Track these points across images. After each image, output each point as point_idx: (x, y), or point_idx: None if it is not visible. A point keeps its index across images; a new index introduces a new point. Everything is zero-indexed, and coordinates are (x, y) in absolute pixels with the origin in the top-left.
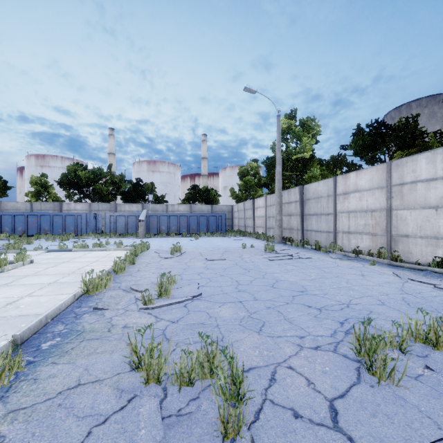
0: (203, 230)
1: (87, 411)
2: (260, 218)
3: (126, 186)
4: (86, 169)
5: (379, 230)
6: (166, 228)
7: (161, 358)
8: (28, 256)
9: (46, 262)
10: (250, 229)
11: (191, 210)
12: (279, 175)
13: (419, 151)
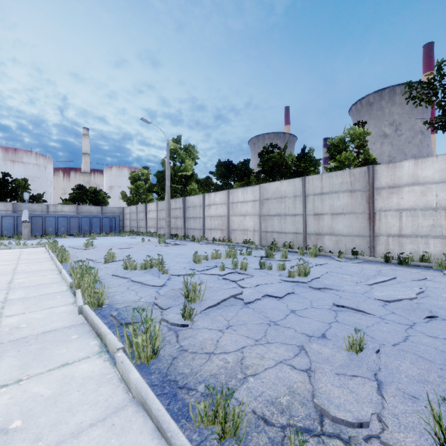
0: (97, 230)
1: (121, 272)
2: (152, 220)
3: None
4: None
5: (224, 227)
6: (53, 229)
7: (136, 263)
8: None
9: None
10: (143, 229)
11: (78, 211)
12: (168, 188)
13: (246, 183)
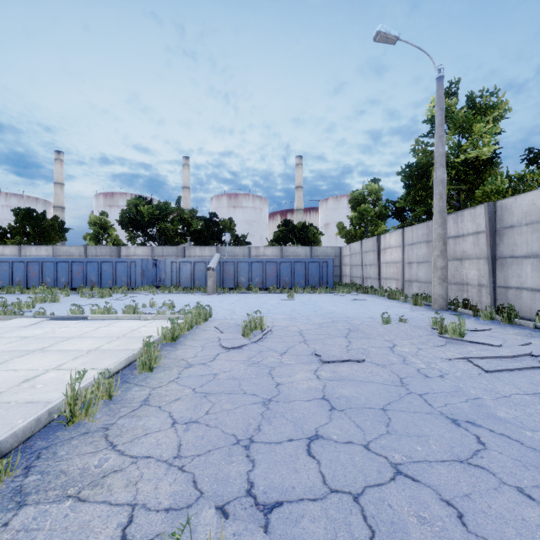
0: (300, 282)
1: None
2: (391, 265)
3: (198, 224)
4: (150, 203)
5: None
6: (246, 279)
7: None
8: None
9: (3, 350)
10: (373, 282)
11: (282, 255)
12: (441, 186)
13: None
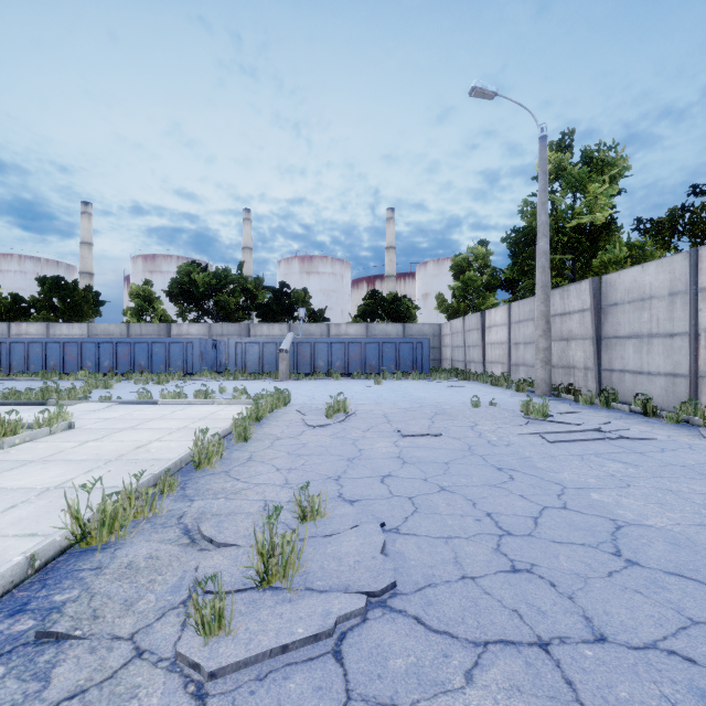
0: (390, 367)
1: None
2: (497, 346)
3: (264, 296)
4: (206, 270)
5: None
6: (325, 363)
7: None
8: (65, 415)
9: (95, 428)
10: (476, 366)
11: (368, 334)
12: (544, 258)
13: None
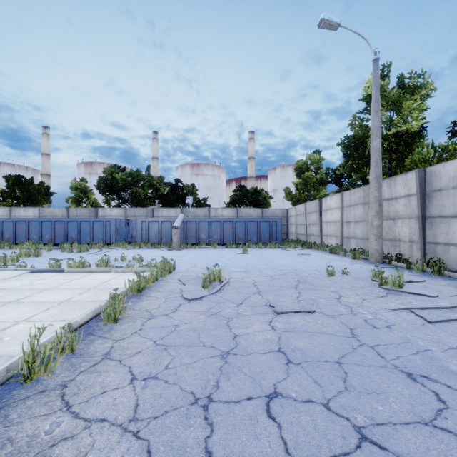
0: (253, 239)
1: None
2: (332, 223)
3: (165, 189)
4: (124, 171)
5: None
6: (206, 236)
7: None
8: None
9: None
10: (315, 238)
11: (237, 215)
12: (377, 154)
13: None
